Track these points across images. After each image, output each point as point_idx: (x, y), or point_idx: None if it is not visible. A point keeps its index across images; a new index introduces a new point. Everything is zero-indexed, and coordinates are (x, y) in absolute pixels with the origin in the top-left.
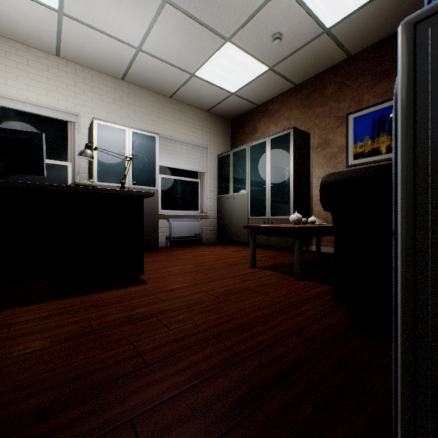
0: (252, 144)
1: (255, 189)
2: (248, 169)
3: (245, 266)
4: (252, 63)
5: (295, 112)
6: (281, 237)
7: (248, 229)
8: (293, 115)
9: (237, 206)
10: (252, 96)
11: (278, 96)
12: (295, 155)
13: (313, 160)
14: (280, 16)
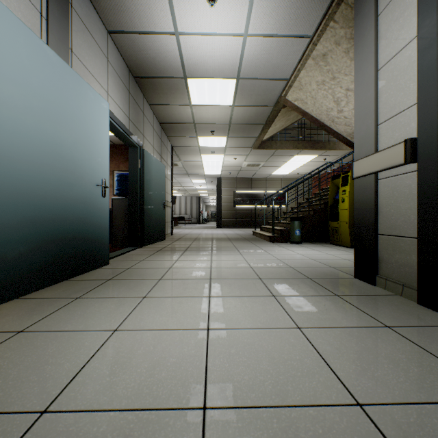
0: None
1: None
2: None
3: None
4: None
5: None
6: None
7: None
8: None
9: None
10: None
11: None
12: None
13: None
14: None
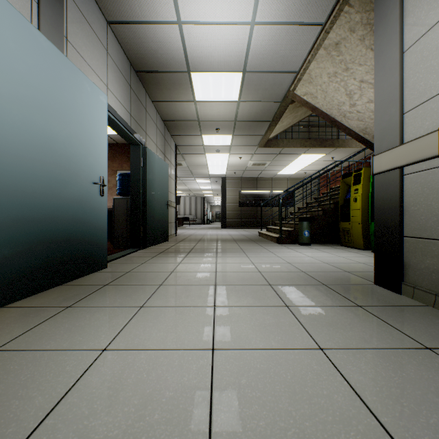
0: None
1: None
2: None
3: None
4: None
5: None
6: None
7: None
8: None
9: None
10: None
11: None
12: None
13: None
14: None
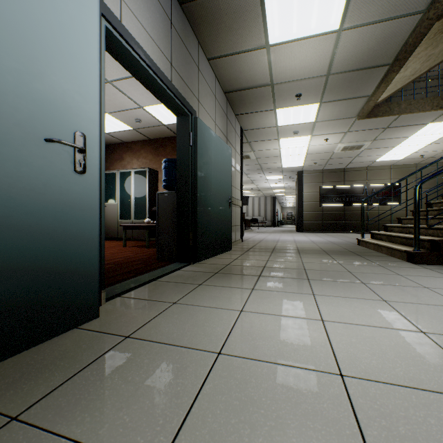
0: (121, 171)
1: (123, 202)
2: (118, 187)
3: (120, 247)
4: (122, 124)
5: (150, 155)
6: (141, 233)
7: (118, 228)
8: (149, 157)
9: (109, 212)
10: (121, 137)
11: (139, 141)
12: (149, 184)
13: (160, 187)
14: (140, 114)
